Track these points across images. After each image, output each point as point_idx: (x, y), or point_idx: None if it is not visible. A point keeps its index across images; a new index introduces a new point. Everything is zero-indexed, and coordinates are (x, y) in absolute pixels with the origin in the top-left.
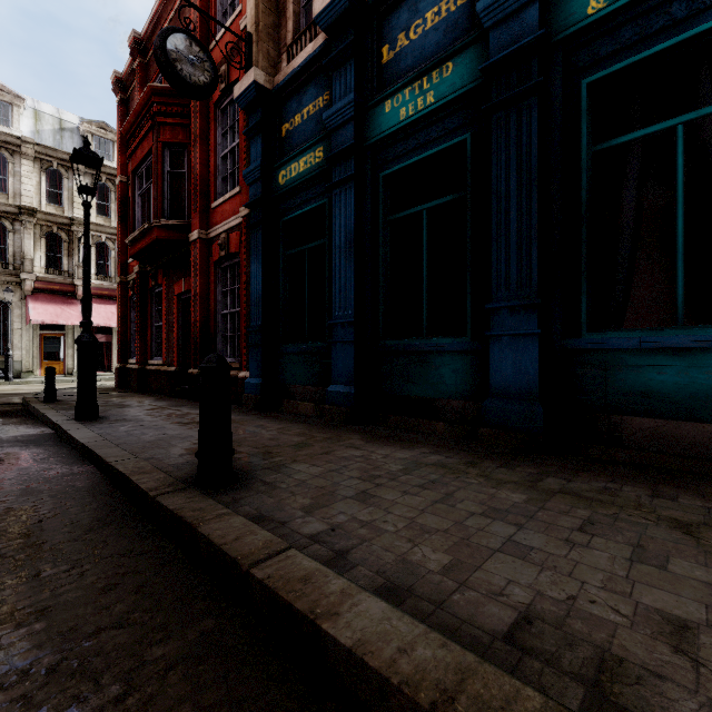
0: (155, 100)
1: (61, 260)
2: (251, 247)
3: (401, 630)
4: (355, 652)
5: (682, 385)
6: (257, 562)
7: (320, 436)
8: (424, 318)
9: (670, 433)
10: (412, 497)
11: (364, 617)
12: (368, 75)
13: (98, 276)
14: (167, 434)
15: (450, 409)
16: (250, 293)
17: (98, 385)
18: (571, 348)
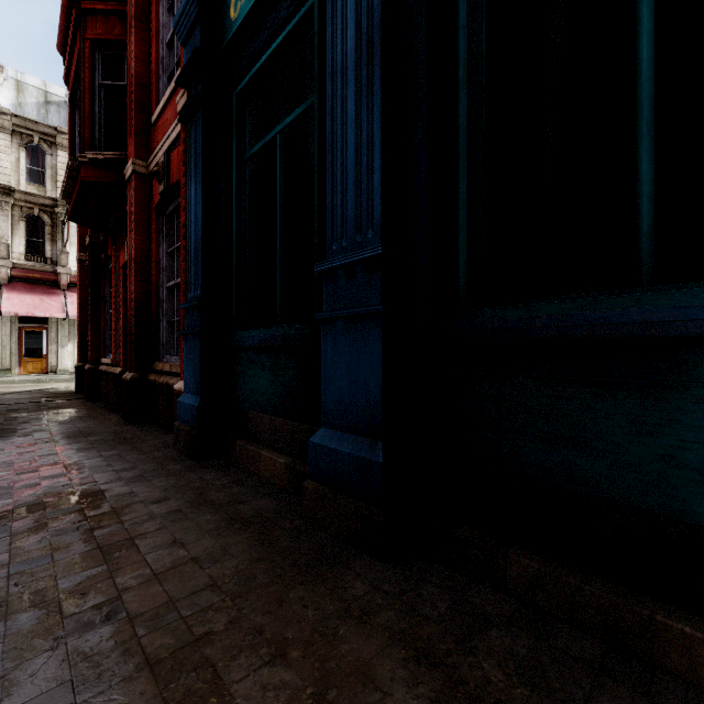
0: None
1: (44, 246)
2: (188, 156)
3: None
4: None
5: None
6: None
7: None
8: (643, 219)
9: None
10: None
11: None
12: None
13: None
14: None
15: None
16: (187, 239)
17: (60, 388)
18: None
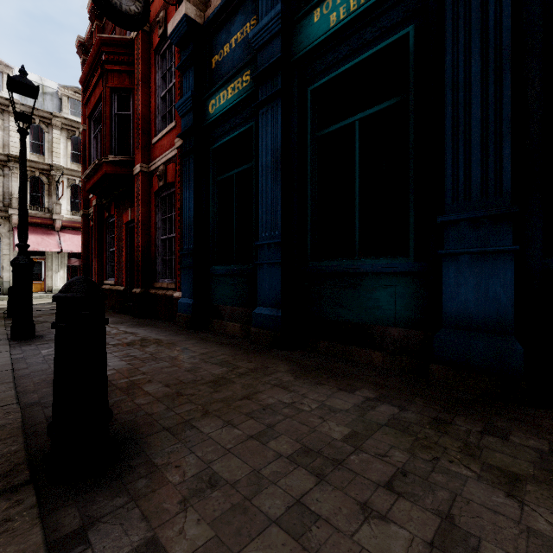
0: (103, 50)
1: (43, 199)
2: (184, 175)
3: None
4: None
5: None
6: None
7: (244, 366)
8: (356, 237)
9: None
10: (383, 526)
11: None
12: None
13: (72, 212)
14: None
15: (387, 338)
16: (183, 218)
17: None
18: None
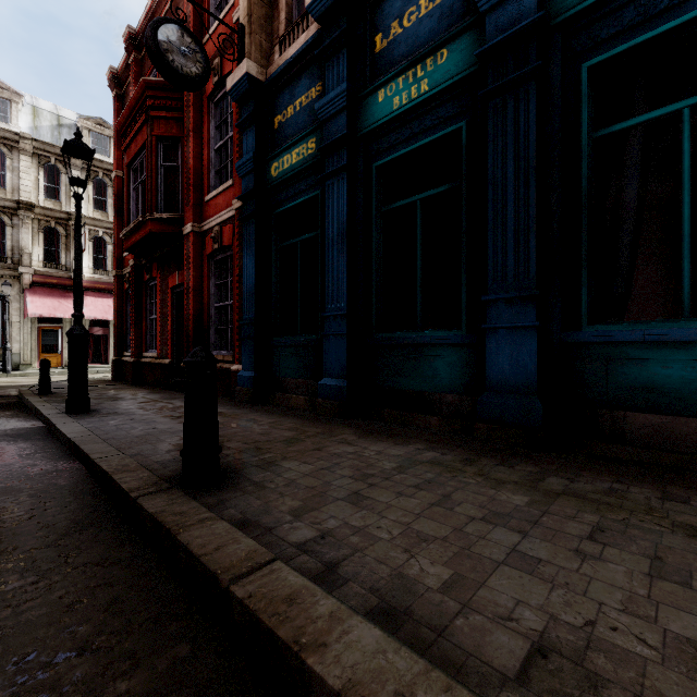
0: (149, 94)
1: (59, 254)
2: (244, 240)
3: (397, 667)
4: (345, 696)
5: (689, 380)
6: (238, 577)
7: (312, 431)
8: (418, 311)
9: (676, 430)
10: (407, 499)
11: (355, 650)
12: (361, 64)
13: (95, 270)
14: (157, 428)
15: (444, 404)
16: (243, 285)
17: (94, 377)
18: (570, 341)
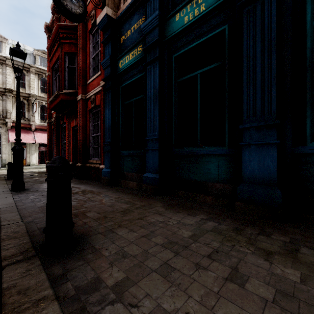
0: (60, 31)
1: (24, 113)
2: (105, 101)
3: None
4: None
5: None
6: None
7: (139, 204)
8: (198, 136)
9: None
10: (205, 272)
11: None
12: (166, 1)
13: (41, 120)
14: None
15: (214, 189)
16: (105, 124)
17: (38, 170)
18: (298, 152)
